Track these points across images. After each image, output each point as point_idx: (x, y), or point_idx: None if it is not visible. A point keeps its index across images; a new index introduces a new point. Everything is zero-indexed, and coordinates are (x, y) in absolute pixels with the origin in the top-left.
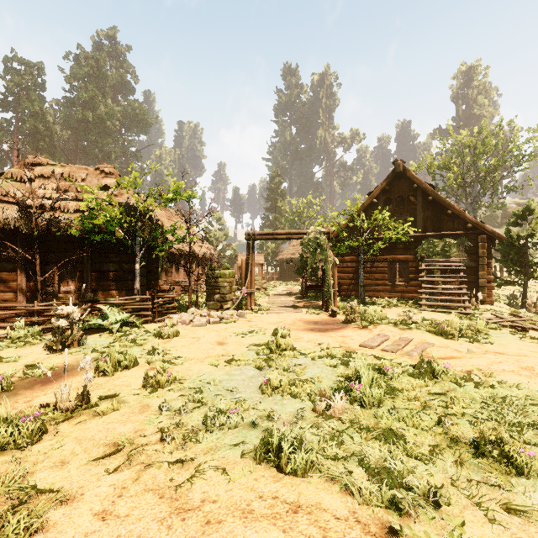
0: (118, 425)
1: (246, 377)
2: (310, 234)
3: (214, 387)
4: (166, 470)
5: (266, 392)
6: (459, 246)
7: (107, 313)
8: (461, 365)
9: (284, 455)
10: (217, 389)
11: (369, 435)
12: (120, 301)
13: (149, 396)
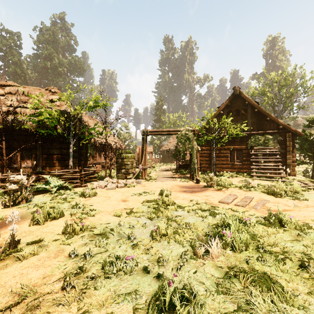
0: (32, 270)
1: (141, 225)
2: (182, 131)
3: (116, 234)
4: None
5: (156, 238)
6: (274, 140)
7: (48, 180)
8: (296, 216)
9: (175, 307)
10: (118, 236)
11: (247, 281)
12: (58, 173)
13: (66, 241)
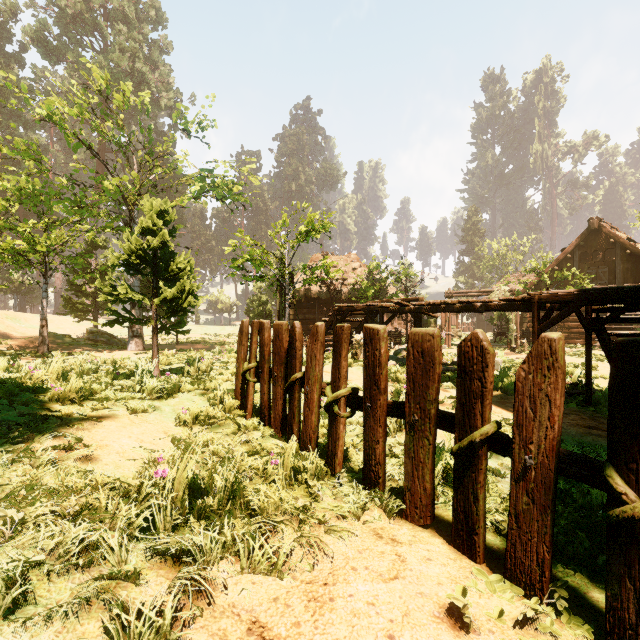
0: None
1: None
2: (496, 292)
3: None
4: None
5: None
6: None
7: None
8: None
9: None
10: None
11: None
12: None
13: None
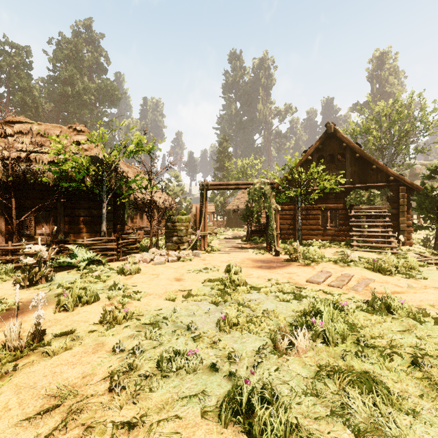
0: (67, 368)
1: (203, 312)
2: (256, 184)
3: (171, 323)
4: (110, 437)
5: (224, 329)
6: (382, 196)
7: (75, 252)
8: (410, 300)
9: (253, 411)
10: (174, 325)
11: (343, 382)
12: (88, 241)
13: (105, 333)
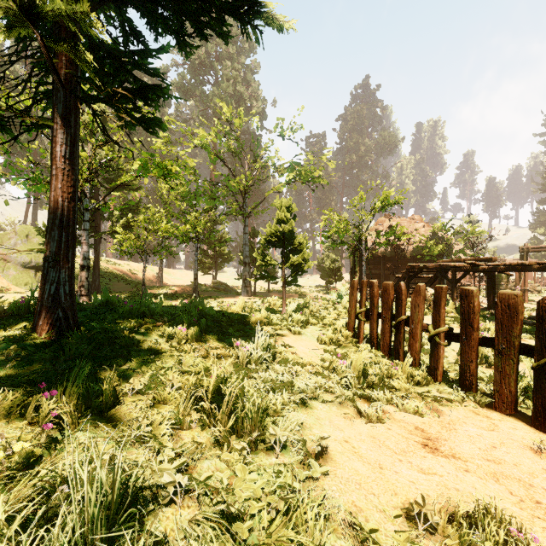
0: None
1: None
2: None
3: None
4: None
5: None
6: None
7: None
8: None
9: None
10: None
11: None
12: None
13: None
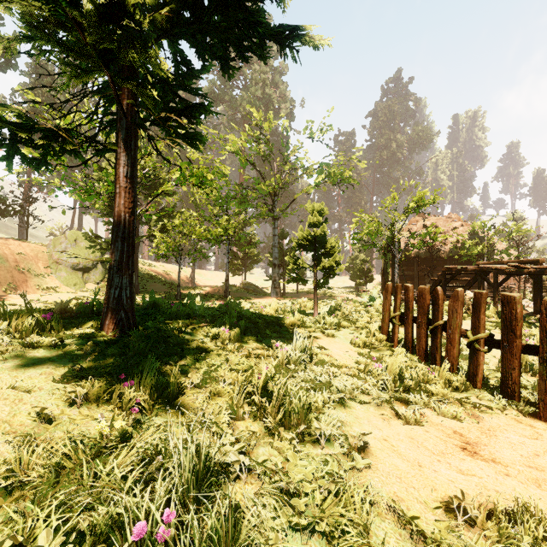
0: None
1: None
2: None
3: None
4: None
5: None
6: None
7: None
8: None
9: None
10: None
11: None
12: None
13: None
